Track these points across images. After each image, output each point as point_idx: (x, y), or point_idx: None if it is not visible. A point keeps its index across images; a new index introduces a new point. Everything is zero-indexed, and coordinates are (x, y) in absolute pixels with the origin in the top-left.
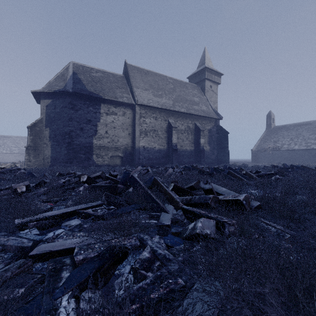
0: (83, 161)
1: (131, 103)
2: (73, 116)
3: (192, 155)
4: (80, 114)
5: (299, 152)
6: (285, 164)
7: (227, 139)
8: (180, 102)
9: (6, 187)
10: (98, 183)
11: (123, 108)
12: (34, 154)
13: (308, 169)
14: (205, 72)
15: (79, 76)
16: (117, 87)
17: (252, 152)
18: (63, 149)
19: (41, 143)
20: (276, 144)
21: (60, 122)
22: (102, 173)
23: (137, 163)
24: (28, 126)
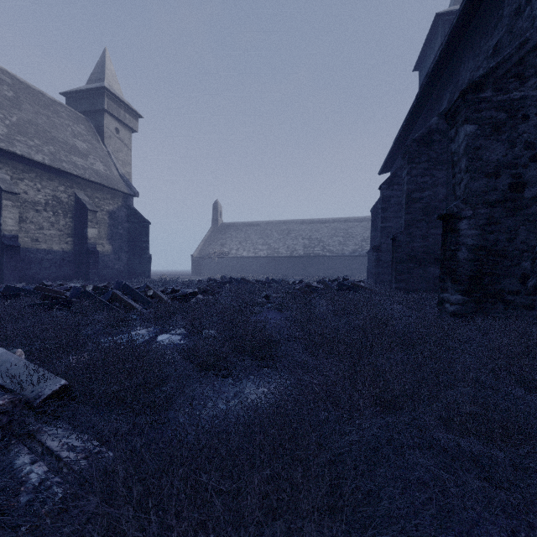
0: None
1: None
2: None
3: (67, 262)
4: None
5: (248, 260)
6: (224, 276)
7: (148, 235)
8: (34, 138)
9: None
10: None
11: None
12: None
13: (249, 282)
14: (104, 98)
15: None
16: None
17: (193, 259)
18: None
19: None
20: (224, 249)
21: None
22: None
23: None
24: None
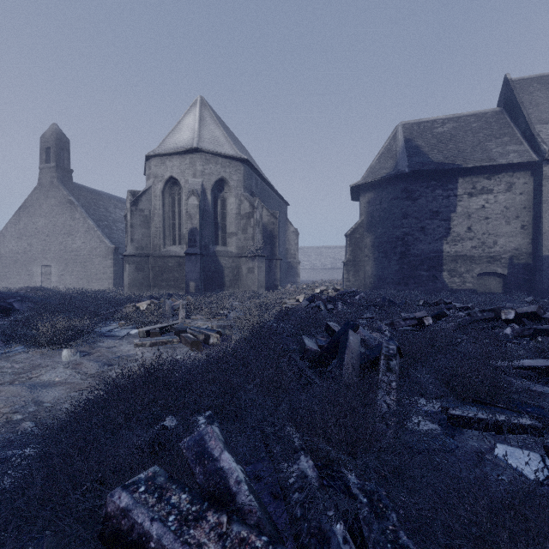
0: (425, 283)
1: (527, 162)
2: (409, 211)
3: None
4: (420, 205)
5: None
6: None
7: None
8: None
9: (411, 317)
10: (544, 326)
11: (506, 177)
12: (354, 271)
13: None
14: None
15: (414, 143)
16: (490, 137)
17: None
18: (393, 263)
19: (361, 256)
20: None
21: (389, 222)
22: (539, 308)
23: (545, 288)
24: (347, 234)
